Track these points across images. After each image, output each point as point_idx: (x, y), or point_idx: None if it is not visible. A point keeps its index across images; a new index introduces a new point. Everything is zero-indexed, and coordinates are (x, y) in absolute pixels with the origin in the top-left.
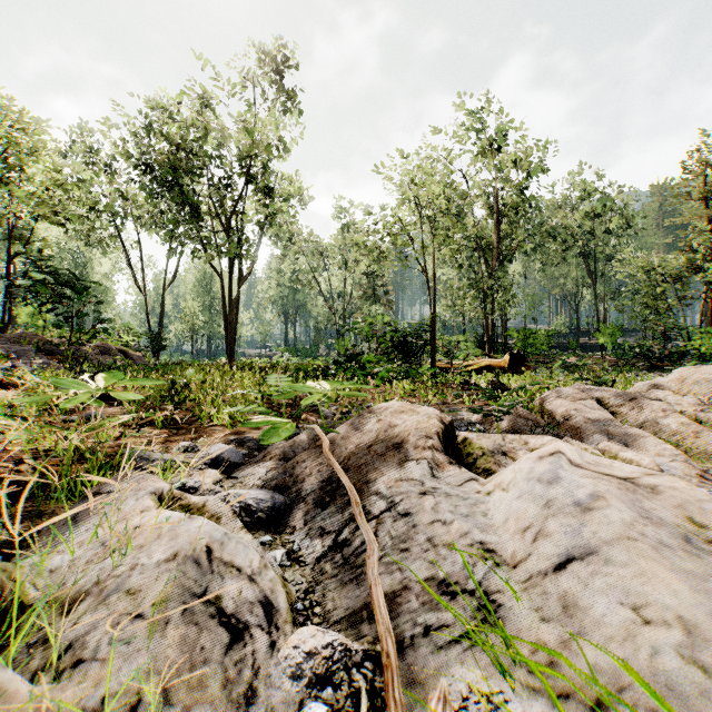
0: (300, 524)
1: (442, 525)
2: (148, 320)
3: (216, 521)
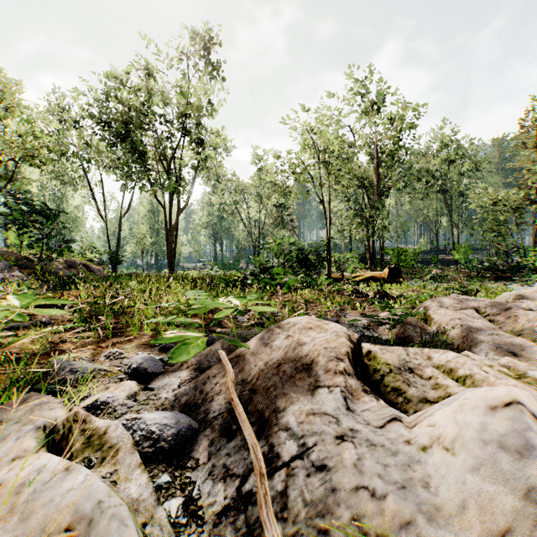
0: (204, 457)
1: (370, 497)
2: (108, 241)
3: (113, 454)
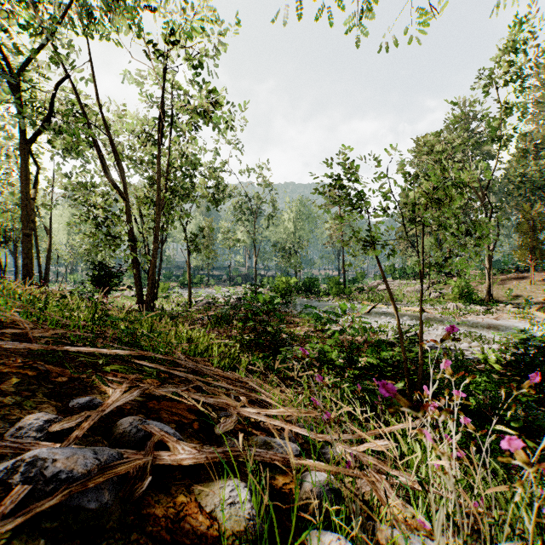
0: None
1: None
2: None
3: None
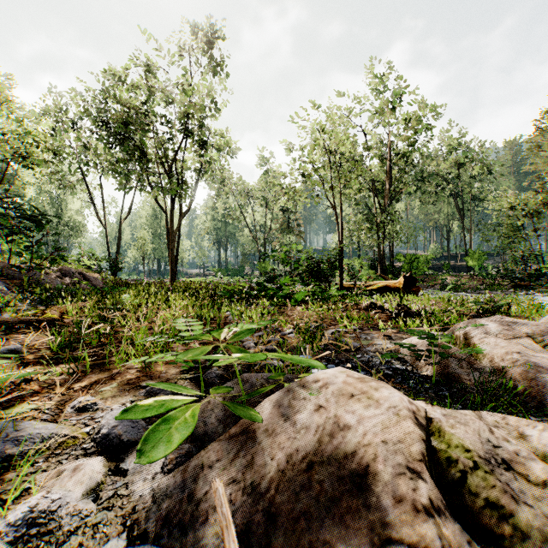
0: None
1: None
2: (108, 247)
3: None
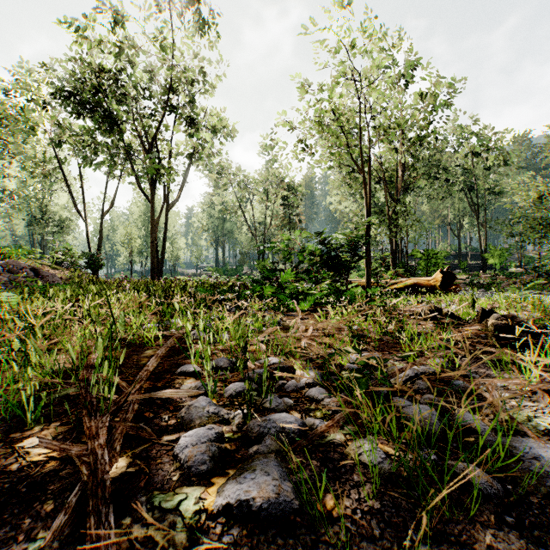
0: None
1: None
2: (88, 243)
3: None
